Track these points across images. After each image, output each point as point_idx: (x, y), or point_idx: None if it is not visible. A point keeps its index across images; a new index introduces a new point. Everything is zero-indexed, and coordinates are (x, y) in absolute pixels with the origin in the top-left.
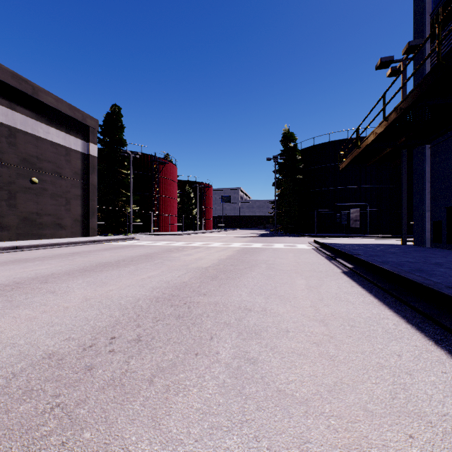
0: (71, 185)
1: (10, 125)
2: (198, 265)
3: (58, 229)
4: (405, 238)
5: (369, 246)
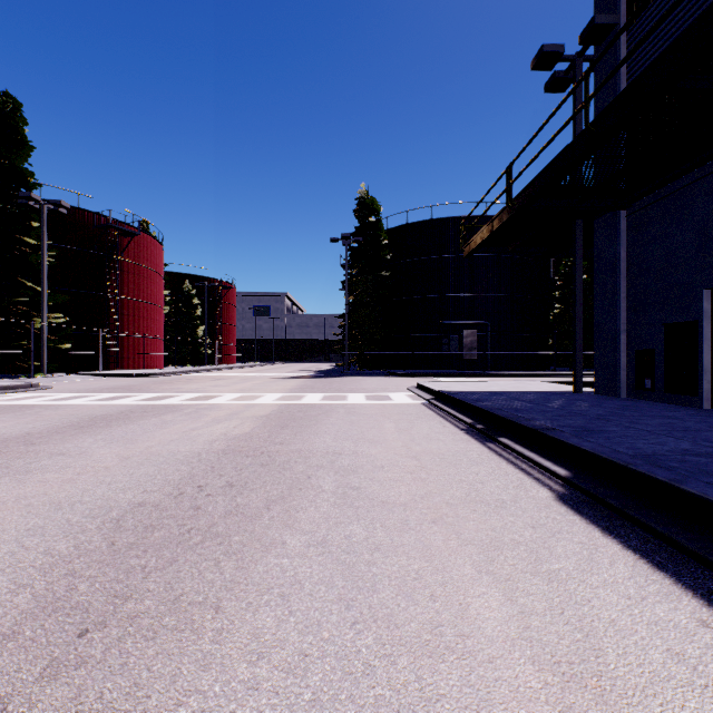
0: None
1: None
2: (104, 497)
3: None
4: (580, 380)
5: (528, 397)
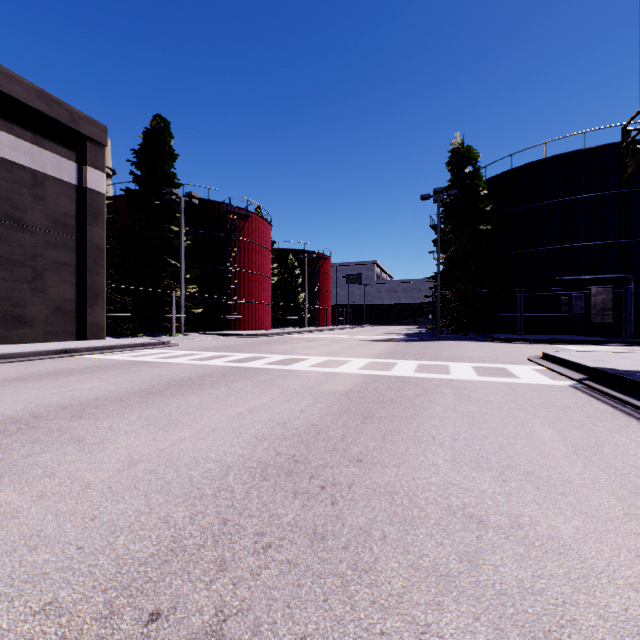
0: (46, 243)
1: None
2: None
3: (15, 327)
4: None
5: None
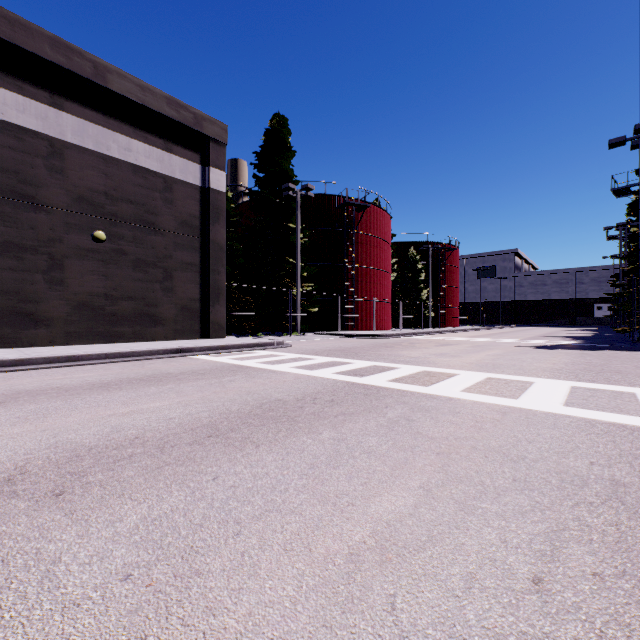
0: (175, 245)
1: (52, 136)
2: None
3: (149, 325)
4: None
5: None
